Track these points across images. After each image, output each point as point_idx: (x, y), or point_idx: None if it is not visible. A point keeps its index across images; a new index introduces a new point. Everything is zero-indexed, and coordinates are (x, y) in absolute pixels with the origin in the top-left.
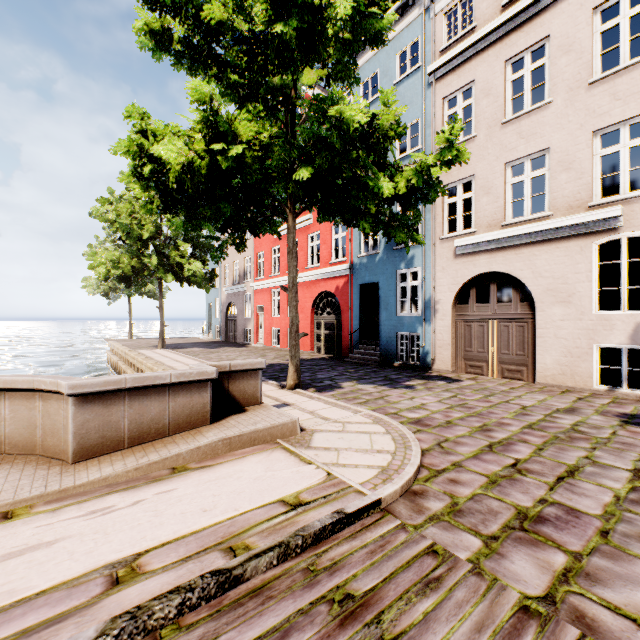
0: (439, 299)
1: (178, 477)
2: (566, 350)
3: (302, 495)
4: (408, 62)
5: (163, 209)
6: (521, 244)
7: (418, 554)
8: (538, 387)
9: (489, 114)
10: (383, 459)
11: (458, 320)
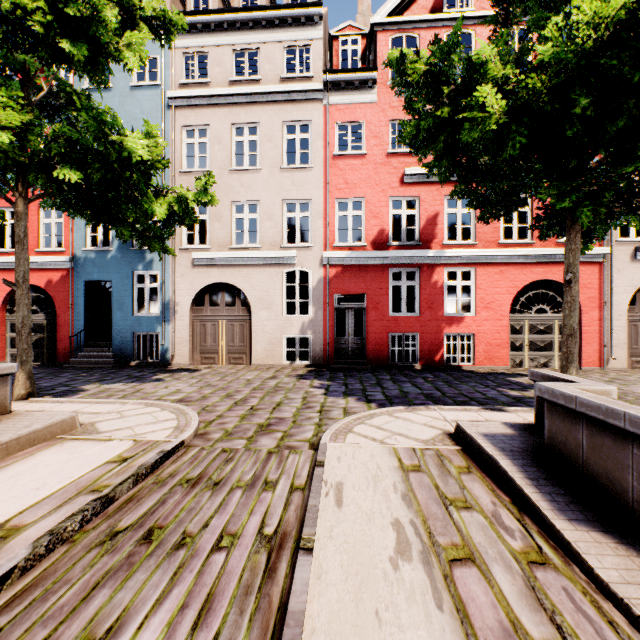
0: (179, 302)
1: None
2: (269, 340)
3: (124, 455)
4: (147, 73)
5: None
6: (243, 264)
7: (218, 454)
8: (254, 367)
9: (221, 158)
10: (172, 423)
11: (195, 320)
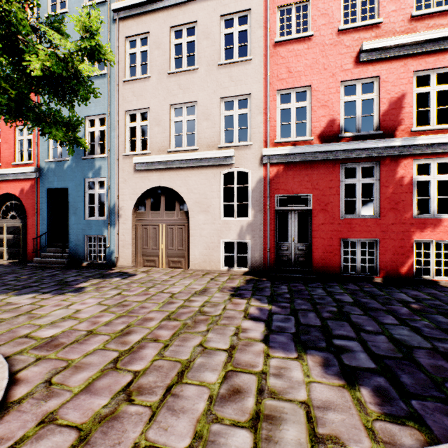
0: (122, 206)
1: None
2: (207, 245)
3: None
4: None
5: None
6: (180, 167)
7: None
8: (190, 273)
9: (160, 63)
10: None
11: (138, 224)
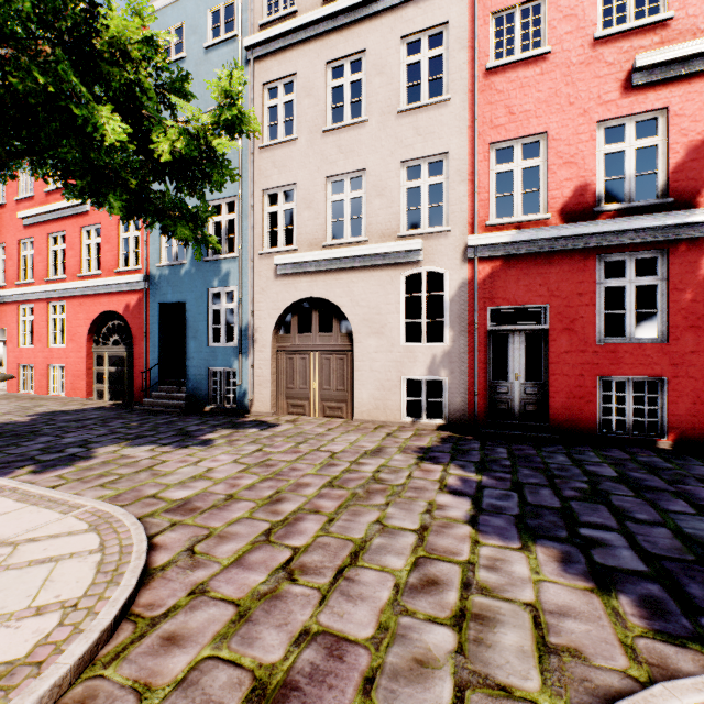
0: (259, 327)
1: None
2: (380, 383)
3: None
4: (223, 25)
5: None
6: (341, 269)
7: None
8: (355, 425)
9: (311, 117)
10: (33, 634)
11: (280, 352)
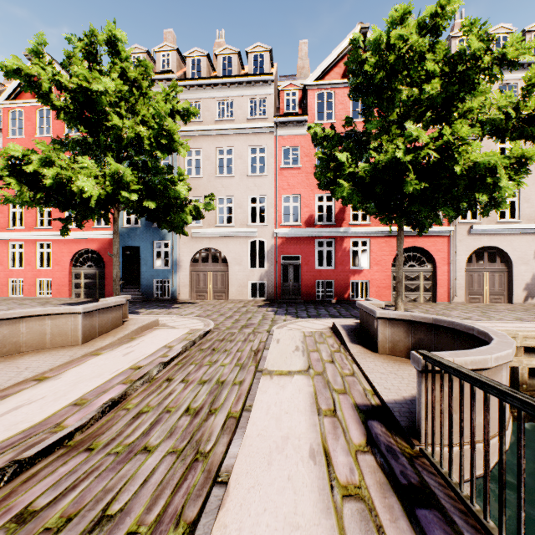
0: (183, 260)
1: (138, 339)
2: (240, 284)
3: (189, 332)
4: None
5: (44, 203)
6: (223, 236)
7: (227, 334)
8: (230, 301)
9: (209, 169)
10: (201, 323)
11: (193, 271)
